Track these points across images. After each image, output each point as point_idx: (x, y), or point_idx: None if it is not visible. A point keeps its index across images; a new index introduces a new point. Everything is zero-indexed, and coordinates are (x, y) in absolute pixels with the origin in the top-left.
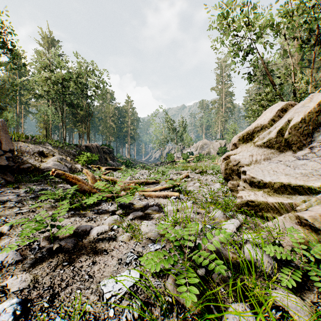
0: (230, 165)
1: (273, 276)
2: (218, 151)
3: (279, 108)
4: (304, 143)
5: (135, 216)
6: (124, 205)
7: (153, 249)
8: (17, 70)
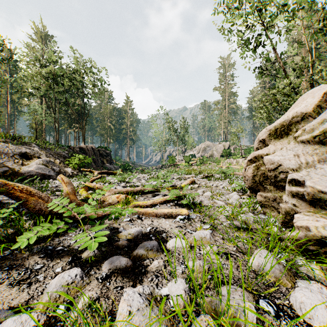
0: (263, 169)
1: None
2: (223, 153)
3: (325, 90)
4: None
5: (113, 269)
6: None
7: None
8: (9, 68)
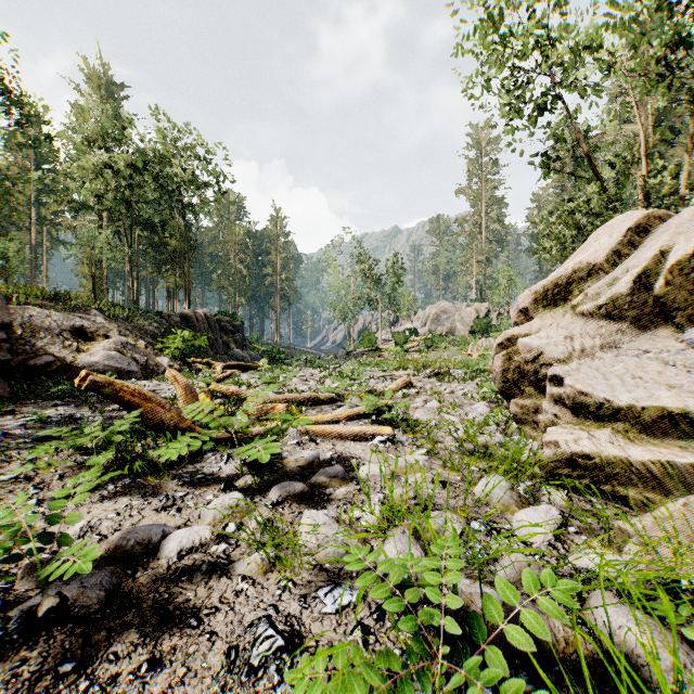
0: (518, 360)
1: None
2: (474, 326)
3: (631, 224)
4: None
5: (285, 495)
6: (258, 464)
7: (331, 608)
8: (33, 150)
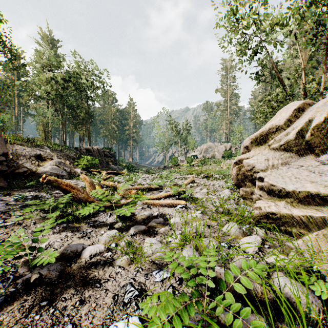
0: (243, 170)
1: (322, 324)
2: (224, 154)
3: (296, 107)
4: (327, 146)
5: (137, 231)
6: (124, 217)
7: (158, 279)
8: (16, 71)
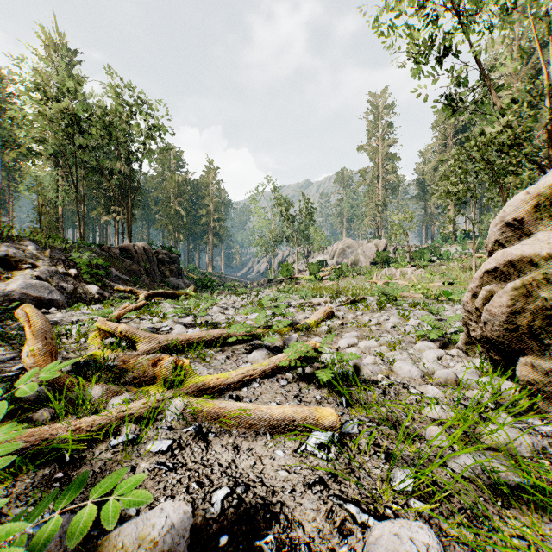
0: (548, 297)
1: None
2: (376, 258)
3: None
4: None
5: None
6: None
7: None
8: None
